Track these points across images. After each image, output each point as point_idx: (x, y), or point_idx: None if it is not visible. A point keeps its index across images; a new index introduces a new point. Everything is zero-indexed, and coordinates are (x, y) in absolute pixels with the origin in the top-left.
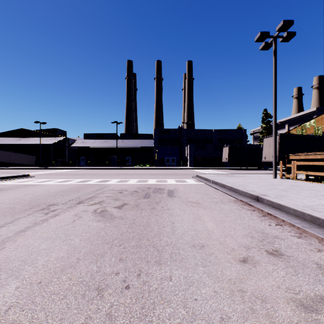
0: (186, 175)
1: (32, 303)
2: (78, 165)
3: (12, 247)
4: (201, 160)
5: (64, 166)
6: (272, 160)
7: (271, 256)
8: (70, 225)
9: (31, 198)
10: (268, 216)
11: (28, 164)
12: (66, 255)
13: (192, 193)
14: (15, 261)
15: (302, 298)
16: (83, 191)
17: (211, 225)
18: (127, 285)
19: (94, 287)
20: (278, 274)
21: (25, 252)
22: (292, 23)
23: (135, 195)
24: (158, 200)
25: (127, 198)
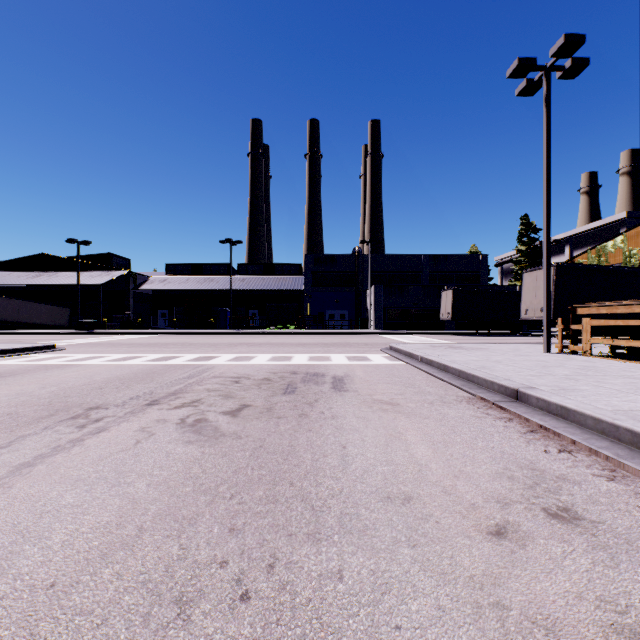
0: (369, 346)
1: (30, 637)
2: (154, 327)
3: (2, 501)
4: (399, 316)
5: (125, 328)
6: (540, 317)
7: (555, 522)
8: (129, 451)
9: (53, 393)
10: (541, 433)
11: (55, 324)
12: (115, 521)
13: (382, 382)
14: (4, 534)
15: (637, 624)
16: (160, 378)
17: (423, 451)
18: (245, 592)
19: (171, 597)
20: (576, 564)
21: (27, 514)
22: (583, 39)
23: (266, 388)
24: (312, 398)
25: (249, 393)
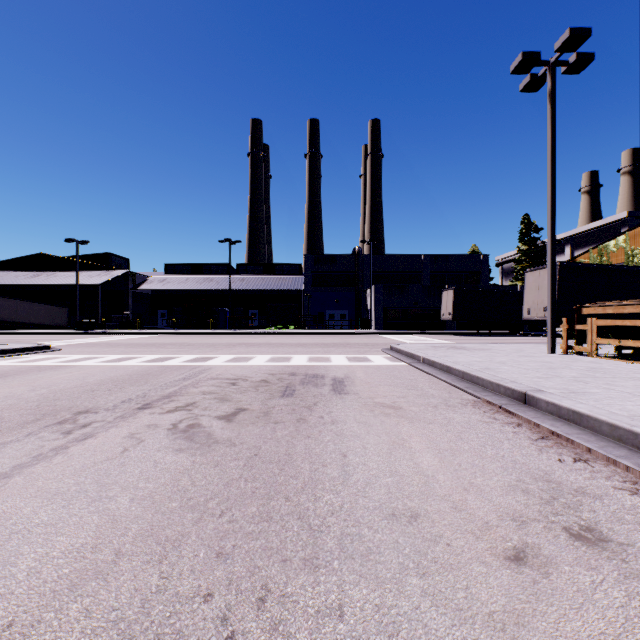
0: (369, 347)
1: None
2: (153, 327)
3: None
4: (399, 316)
5: (124, 328)
6: (542, 317)
7: (579, 544)
8: (115, 460)
9: (42, 396)
10: (553, 440)
11: (53, 324)
12: (91, 543)
13: (383, 384)
14: None
15: None
16: (155, 380)
17: (429, 460)
18: (231, 635)
19: None
20: (609, 597)
21: None
22: (589, 33)
23: (263, 390)
24: (311, 402)
25: (246, 396)
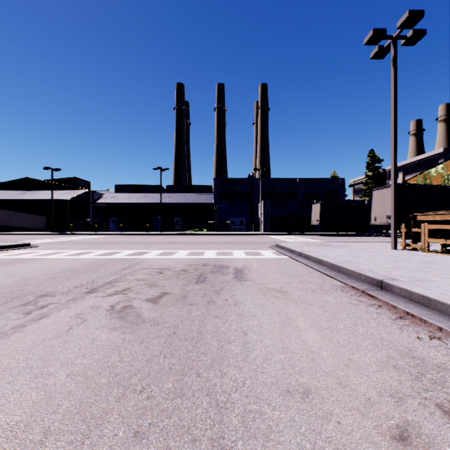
0: (260, 244)
1: None
2: (107, 230)
3: None
4: (281, 222)
5: (86, 231)
6: (385, 223)
7: None
8: (61, 337)
9: (16, 282)
10: (409, 319)
11: (36, 228)
12: (25, 421)
13: (272, 273)
14: None
15: None
16: (102, 269)
17: (313, 337)
18: None
19: None
20: None
21: None
22: (423, 14)
23: (183, 277)
24: (218, 287)
25: (169, 282)
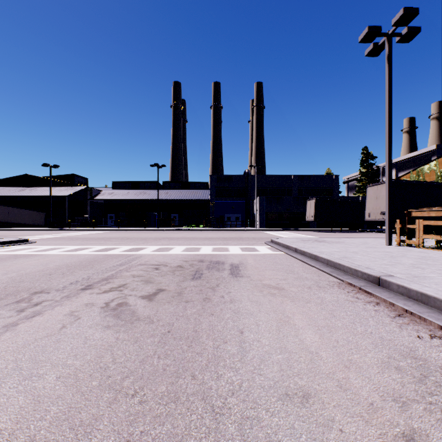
0: (256, 240)
1: None
2: (104, 226)
3: None
4: (276, 218)
5: (84, 227)
6: (379, 219)
7: None
8: (53, 336)
9: (11, 278)
10: (408, 317)
11: (34, 224)
12: (9, 428)
13: (268, 269)
14: None
15: None
16: (99, 266)
17: (311, 336)
18: None
19: None
20: None
21: None
22: (417, 11)
23: (178, 274)
24: (214, 283)
25: (165, 278)
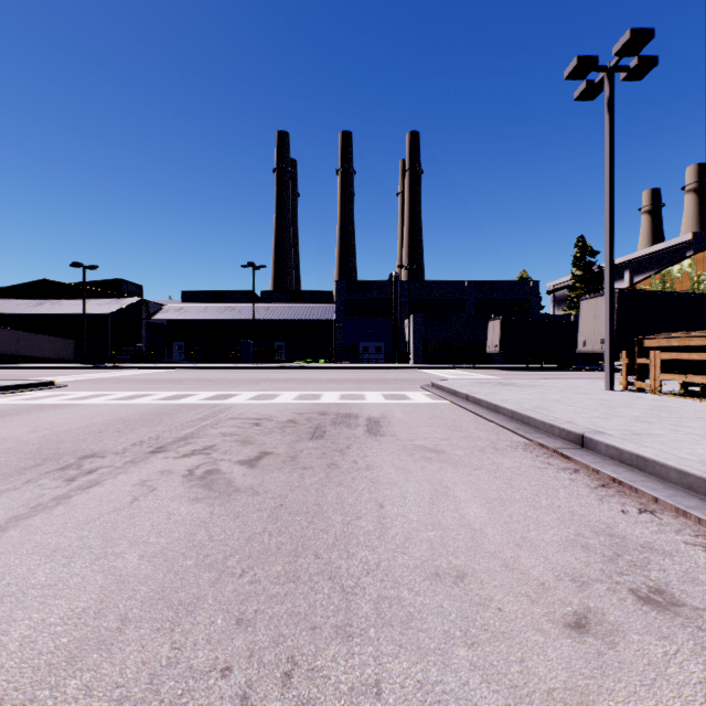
0: (408, 383)
1: None
2: (169, 361)
3: None
4: (440, 349)
5: (136, 362)
6: (599, 350)
7: (649, 609)
8: (123, 511)
9: (44, 438)
10: (615, 488)
11: (58, 358)
12: (94, 607)
13: (424, 425)
14: None
15: None
16: (170, 420)
17: (476, 511)
18: None
19: None
20: (685, 672)
21: None
22: (652, 35)
23: (290, 431)
24: (343, 444)
25: (271, 438)
